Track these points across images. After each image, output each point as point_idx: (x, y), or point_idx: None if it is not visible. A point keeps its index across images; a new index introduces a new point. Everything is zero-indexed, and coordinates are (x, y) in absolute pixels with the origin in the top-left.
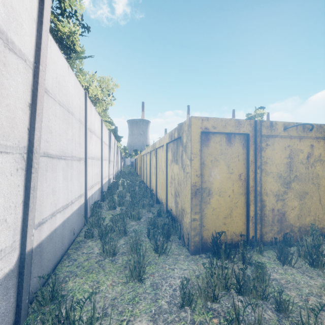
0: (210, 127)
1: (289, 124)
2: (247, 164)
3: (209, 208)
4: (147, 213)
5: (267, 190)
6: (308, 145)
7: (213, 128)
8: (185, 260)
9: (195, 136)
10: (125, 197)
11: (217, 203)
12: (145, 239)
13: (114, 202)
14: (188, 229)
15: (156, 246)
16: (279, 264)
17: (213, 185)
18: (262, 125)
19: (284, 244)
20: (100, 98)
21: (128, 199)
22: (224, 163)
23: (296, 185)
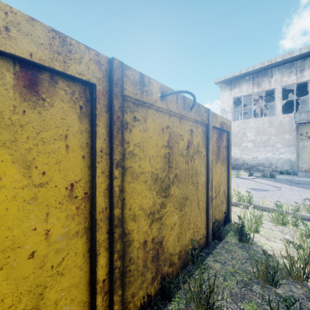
0: None
1: (168, 91)
2: (92, 158)
3: None
4: None
5: (135, 208)
6: (188, 130)
7: None
8: None
9: None
10: None
11: None
12: None
13: None
14: None
15: None
16: None
17: None
18: (125, 74)
19: (161, 298)
20: None
21: None
22: (10, 156)
23: (176, 189)
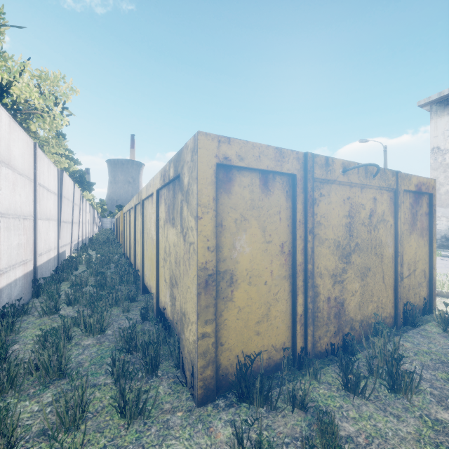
0: (234, 156)
1: (349, 164)
2: (293, 227)
3: (231, 309)
4: (121, 315)
5: (321, 268)
6: (371, 198)
7: (238, 159)
8: (184, 424)
9: (205, 172)
10: (83, 287)
11: (246, 298)
12: (107, 380)
13: (54, 300)
14: (192, 354)
15: (123, 403)
16: (347, 397)
17: (238, 265)
18: (314, 161)
19: (344, 351)
20: (38, 107)
21: (91, 288)
22: (258, 225)
23: (357, 258)
